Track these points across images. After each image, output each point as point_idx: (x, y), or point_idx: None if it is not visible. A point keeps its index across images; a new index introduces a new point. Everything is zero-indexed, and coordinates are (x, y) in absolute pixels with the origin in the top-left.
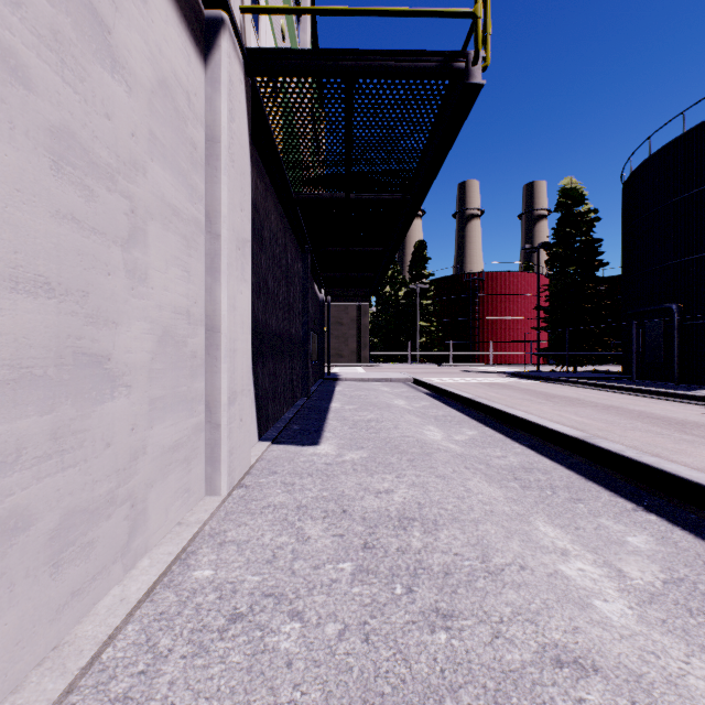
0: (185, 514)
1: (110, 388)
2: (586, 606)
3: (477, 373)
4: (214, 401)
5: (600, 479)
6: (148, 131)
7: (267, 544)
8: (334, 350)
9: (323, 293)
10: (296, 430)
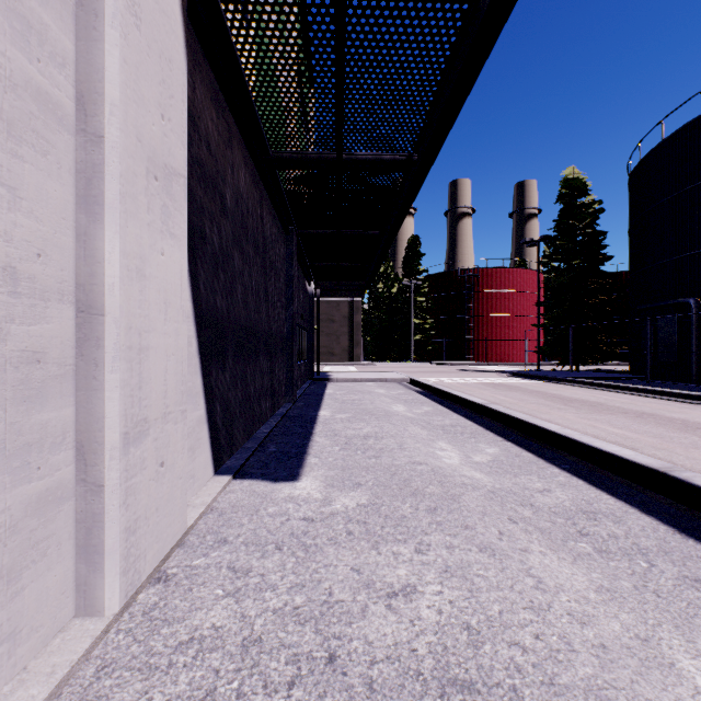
0: None
1: None
2: None
3: (475, 373)
4: (91, 442)
5: None
6: None
7: None
8: (325, 348)
9: (312, 286)
10: (272, 452)
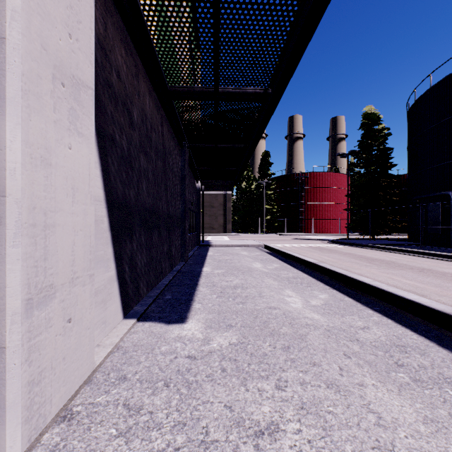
0: None
1: None
2: None
3: (306, 241)
4: None
5: None
6: None
7: None
8: (208, 224)
9: (199, 183)
10: (168, 299)
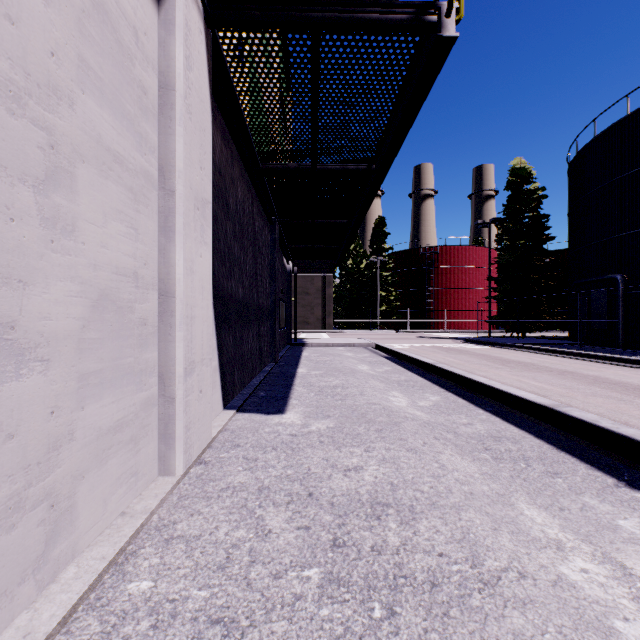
0: (132, 501)
1: (14, 364)
2: (609, 632)
3: (433, 339)
4: (168, 372)
5: (572, 449)
6: (76, 56)
7: (220, 541)
8: (301, 318)
9: (290, 264)
10: (263, 396)
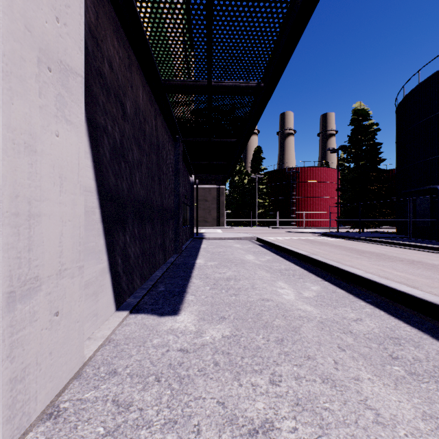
0: None
1: None
2: None
3: (298, 233)
4: None
5: None
6: None
7: None
8: (202, 218)
9: (193, 177)
10: (161, 291)
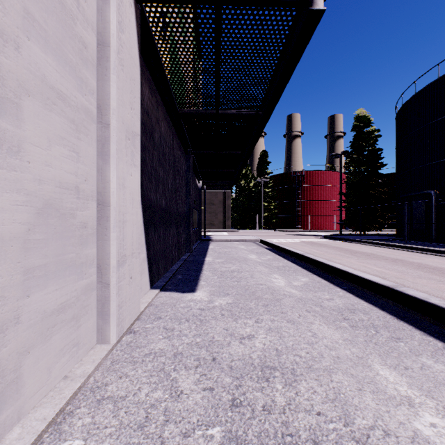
0: (74, 366)
1: None
2: None
3: (301, 236)
4: (104, 264)
5: (408, 319)
6: (22, 8)
7: (141, 401)
8: (208, 221)
9: (201, 183)
10: (180, 279)
